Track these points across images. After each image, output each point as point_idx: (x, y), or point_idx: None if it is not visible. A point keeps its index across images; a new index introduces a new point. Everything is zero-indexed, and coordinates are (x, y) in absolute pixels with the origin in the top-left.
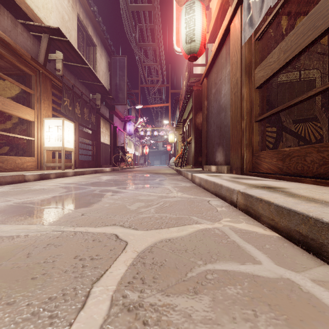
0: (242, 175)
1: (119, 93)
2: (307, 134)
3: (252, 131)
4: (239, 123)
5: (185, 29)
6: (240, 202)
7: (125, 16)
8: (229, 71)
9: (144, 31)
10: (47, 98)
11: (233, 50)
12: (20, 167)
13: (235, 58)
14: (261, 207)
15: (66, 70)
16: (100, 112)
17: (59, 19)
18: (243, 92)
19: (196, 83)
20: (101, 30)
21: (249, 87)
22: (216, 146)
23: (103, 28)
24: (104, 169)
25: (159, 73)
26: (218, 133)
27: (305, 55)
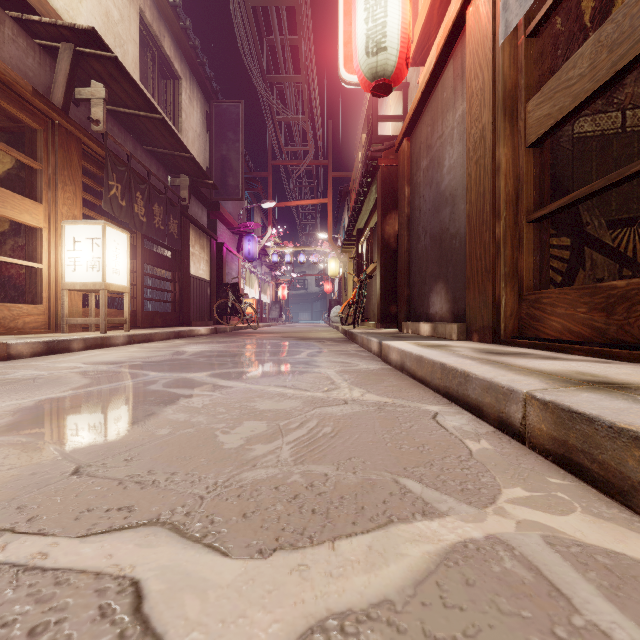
0: (497, 345)
1: (227, 176)
2: (639, 252)
3: (520, 244)
4: (490, 226)
5: (365, 24)
6: (538, 430)
7: (239, 17)
8: (462, 115)
9: (279, 51)
10: (71, 181)
11: (473, 65)
12: (9, 326)
13: (477, 82)
14: (639, 461)
15: (114, 124)
16: (188, 214)
17: (99, 16)
18: (498, 155)
19: (385, 152)
20: (189, 46)
21: (513, 145)
22: (430, 282)
23: (194, 42)
24: (194, 331)
25: (309, 138)
26: (436, 253)
27: (636, 75)
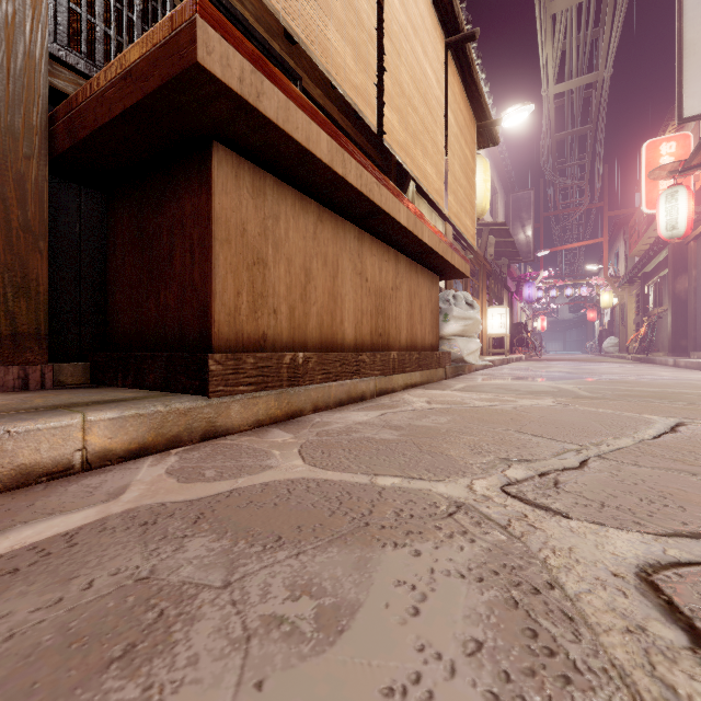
0: None
1: (521, 245)
2: None
3: None
4: None
5: (665, 218)
6: None
7: (544, 147)
8: None
9: (567, 147)
10: (484, 287)
11: None
12: None
13: None
14: None
15: None
16: (504, 282)
17: None
18: None
19: None
20: (505, 171)
21: None
22: None
23: (508, 169)
24: (522, 357)
25: (586, 192)
26: None
27: None
